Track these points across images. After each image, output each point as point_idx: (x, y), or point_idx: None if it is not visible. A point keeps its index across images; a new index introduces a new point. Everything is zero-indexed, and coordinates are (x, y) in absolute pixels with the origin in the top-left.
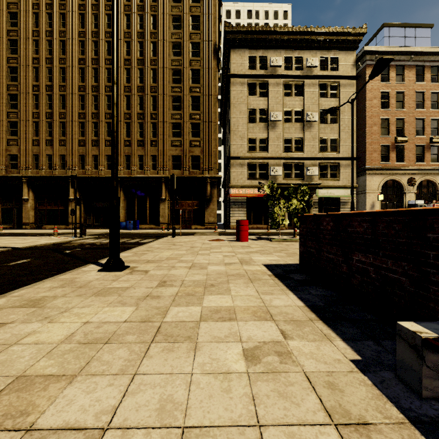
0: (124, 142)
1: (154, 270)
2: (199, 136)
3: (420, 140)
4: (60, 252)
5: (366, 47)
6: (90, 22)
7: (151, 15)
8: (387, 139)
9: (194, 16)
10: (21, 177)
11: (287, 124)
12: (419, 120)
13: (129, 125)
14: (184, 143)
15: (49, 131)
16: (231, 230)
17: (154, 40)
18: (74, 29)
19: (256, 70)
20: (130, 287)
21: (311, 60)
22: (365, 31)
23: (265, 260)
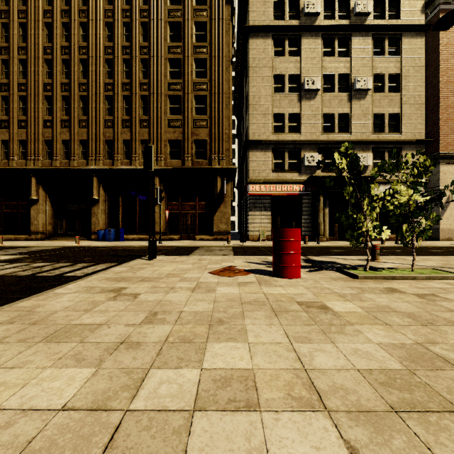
0: (104, 122)
1: None
2: (206, 113)
3: None
4: None
5: None
6: None
7: None
8: None
9: None
10: None
11: (327, 95)
12: None
13: (111, 100)
14: (186, 122)
15: (6, 108)
16: (250, 243)
17: None
18: None
19: (285, 21)
20: None
21: (362, 4)
22: None
23: None
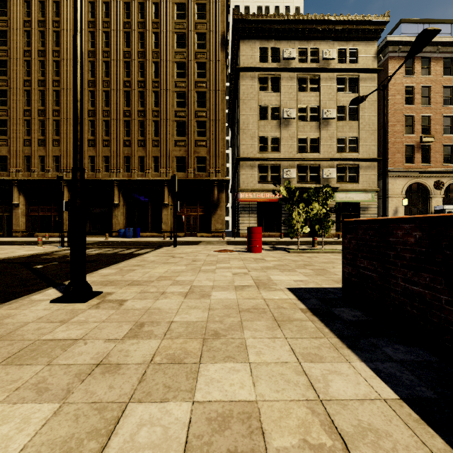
0: (123, 142)
1: (134, 300)
2: (206, 135)
3: (448, 139)
4: (28, 268)
5: (389, 37)
6: (87, 11)
7: (152, 3)
8: (412, 138)
9: (200, 4)
10: (11, 180)
11: (301, 122)
12: (447, 117)
13: (129, 124)
14: (189, 142)
15: (42, 130)
16: (240, 238)
17: (156, 31)
18: (69, 18)
19: (268, 63)
20: (80, 338)
21: (328, 52)
22: (387, 19)
23: (289, 282)
